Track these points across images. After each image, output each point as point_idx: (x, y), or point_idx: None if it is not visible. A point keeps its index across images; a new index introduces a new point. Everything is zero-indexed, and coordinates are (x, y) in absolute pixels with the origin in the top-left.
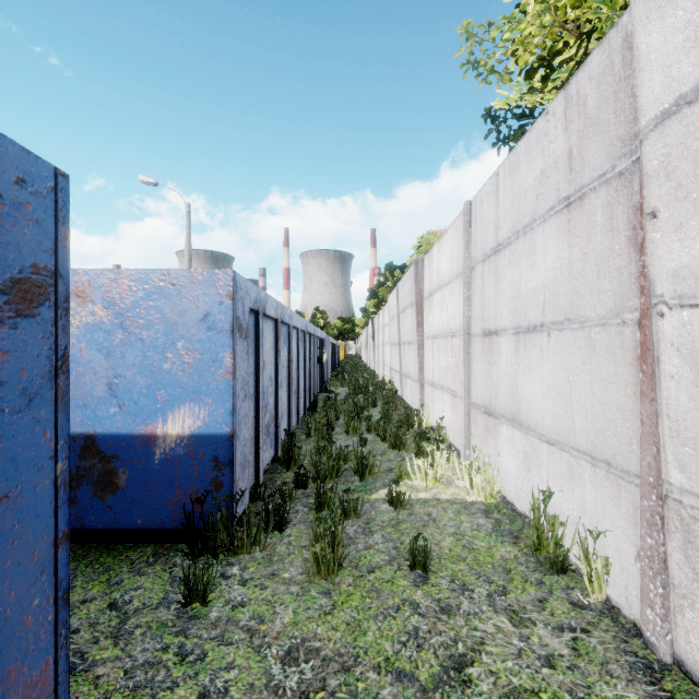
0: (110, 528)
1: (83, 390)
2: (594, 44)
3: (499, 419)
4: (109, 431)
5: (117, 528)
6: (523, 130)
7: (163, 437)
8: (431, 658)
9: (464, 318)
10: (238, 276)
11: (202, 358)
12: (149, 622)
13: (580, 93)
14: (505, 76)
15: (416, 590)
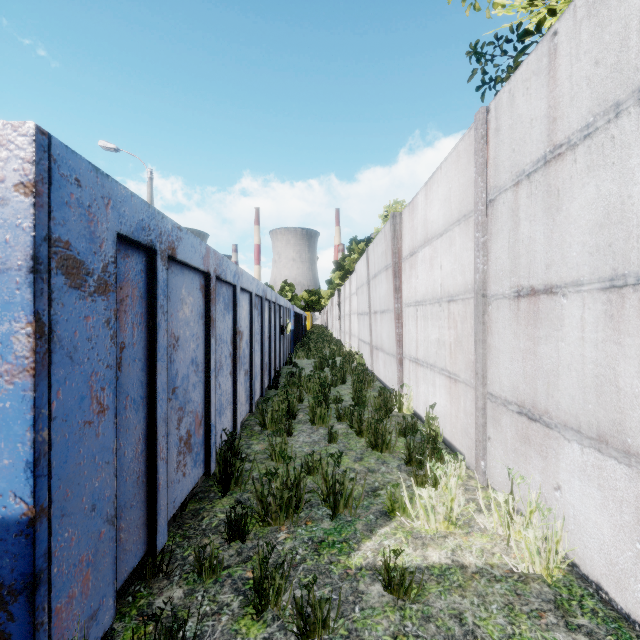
0: None
1: None
2: None
3: (559, 431)
4: None
5: None
6: (517, 64)
7: None
8: None
9: (476, 274)
10: (64, 151)
11: None
12: None
13: None
14: None
15: None
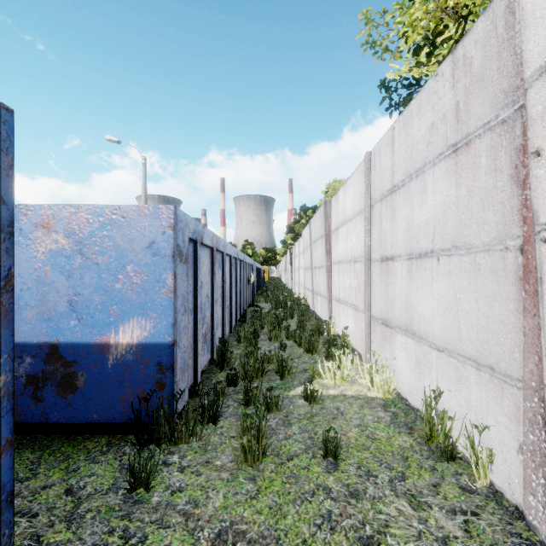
0: (71, 422)
1: (48, 306)
2: (470, 25)
3: (395, 330)
4: (70, 341)
5: (76, 422)
6: (411, 97)
7: (115, 345)
8: (343, 540)
9: (365, 247)
10: (179, 211)
11: (148, 279)
12: (98, 506)
13: (466, 55)
14: (396, 54)
15: (328, 476)
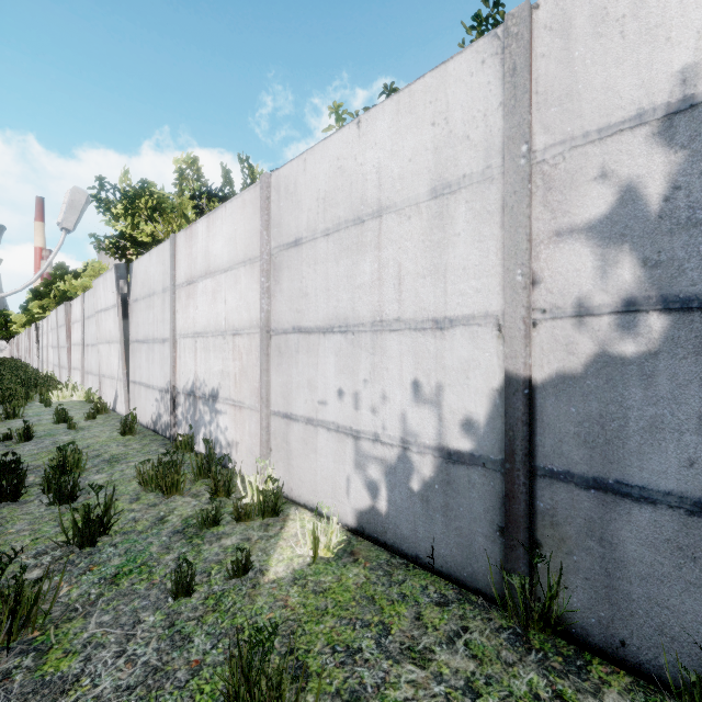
0: None
1: None
2: None
3: (89, 374)
4: None
5: None
6: None
7: None
8: (47, 411)
9: (82, 338)
10: None
11: None
12: None
13: None
14: None
15: (46, 408)
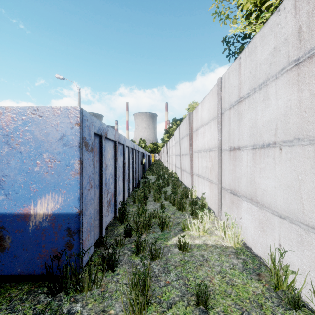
0: (0, 274)
1: None
2: None
3: (241, 198)
4: None
5: (4, 274)
6: (243, 47)
7: (34, 215)
8: None
9: (218, 141)
10: (85, 112)
11: (60, 164)
12: None
13: None
14: (234, 20)
15: None
